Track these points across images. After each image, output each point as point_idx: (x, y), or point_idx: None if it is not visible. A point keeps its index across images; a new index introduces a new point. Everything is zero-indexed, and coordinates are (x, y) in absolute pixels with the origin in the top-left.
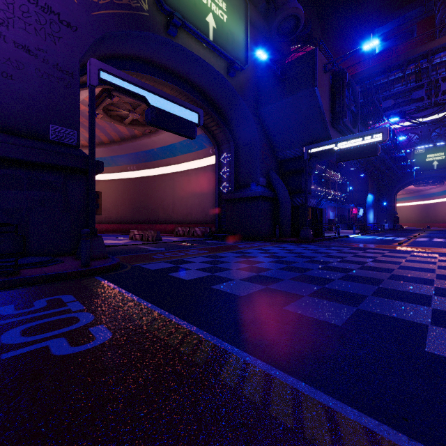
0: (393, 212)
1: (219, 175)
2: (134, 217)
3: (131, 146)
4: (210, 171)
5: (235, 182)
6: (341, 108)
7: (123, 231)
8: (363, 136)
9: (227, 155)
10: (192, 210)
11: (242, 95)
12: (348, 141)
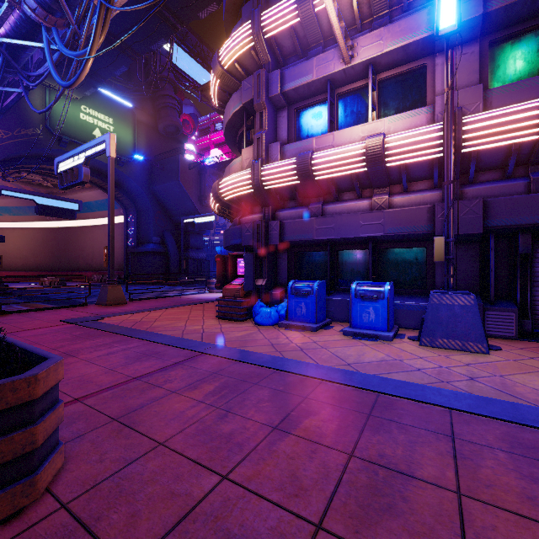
0: None
1: (127, 233)
2: (55, 265)
3: None
4: (122, 227)
5: (138, 239)
6: (204, 193)
7: None
8: (207, 216)
9: (133, 217)
10: None
11: (134, 178)
12: (201, 218)
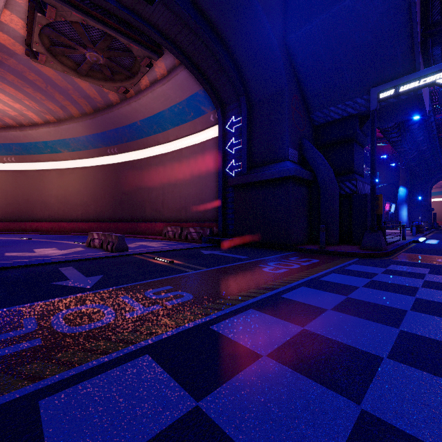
0: (430, 208)
1: (223, 151)
2: (116, 213)
3: (107, 119)
4: (210, 147)
5: (249, 159)
6: None
7: (102, 232)
8: None
9: (236, 120)
10: (187, 203)
11: (263, 4)
12: None
